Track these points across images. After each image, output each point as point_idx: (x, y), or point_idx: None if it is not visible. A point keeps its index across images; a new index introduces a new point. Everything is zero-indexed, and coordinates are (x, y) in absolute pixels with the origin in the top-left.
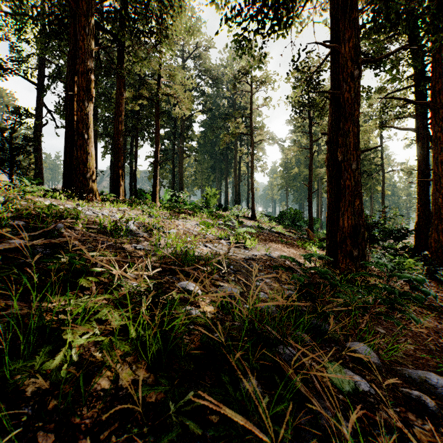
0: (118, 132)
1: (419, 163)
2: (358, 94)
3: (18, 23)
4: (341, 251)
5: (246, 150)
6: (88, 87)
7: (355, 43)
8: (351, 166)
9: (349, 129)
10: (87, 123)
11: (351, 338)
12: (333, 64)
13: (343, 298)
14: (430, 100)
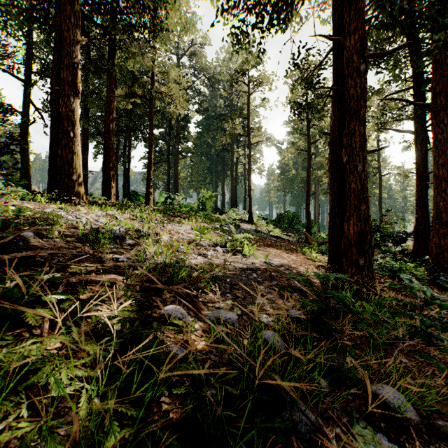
0: (109, 131)
1: (418, 165)
2: (364, 90)
3: (3, 15)
4: (346, 259)
5: (243, 152)
6: (74, 81)
7: (361, 36)
8: (357, 168)
9: (354, 128)
10: (73, 120)
11: (375, 379)
12: (336, 59)
13: (368, 331)
14: (432, 102)
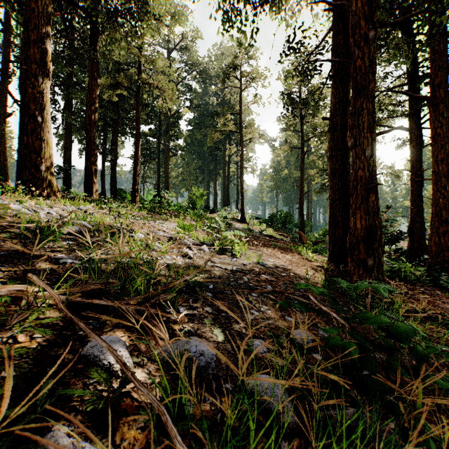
0: (91, 122)
1: (413, 163)
2: (373, 61)
3: None
4: (352, 259)
5: (235, 149)
6: (44, 60)
7: None
8: (365, 152)
9: (362, 106)
10: (42, 103)
11: None
12: (337, 35)
13: None
14: (431, 94)
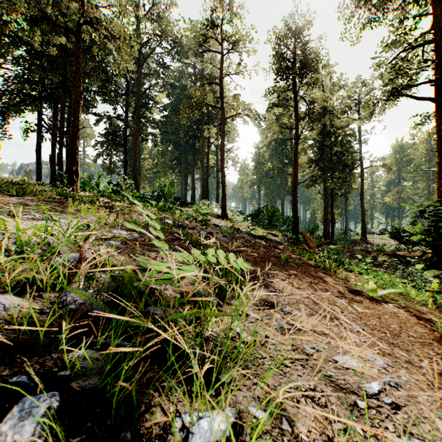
0: None
1: None
2: None
3: None
4: None
5: (214, 130)
6: None
7: None
8: None
9: None
10: None
11: None
12: None
13: None
14: None
